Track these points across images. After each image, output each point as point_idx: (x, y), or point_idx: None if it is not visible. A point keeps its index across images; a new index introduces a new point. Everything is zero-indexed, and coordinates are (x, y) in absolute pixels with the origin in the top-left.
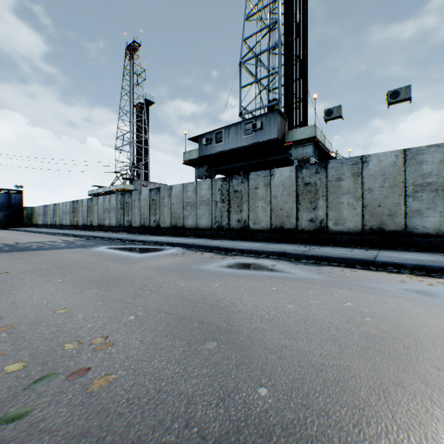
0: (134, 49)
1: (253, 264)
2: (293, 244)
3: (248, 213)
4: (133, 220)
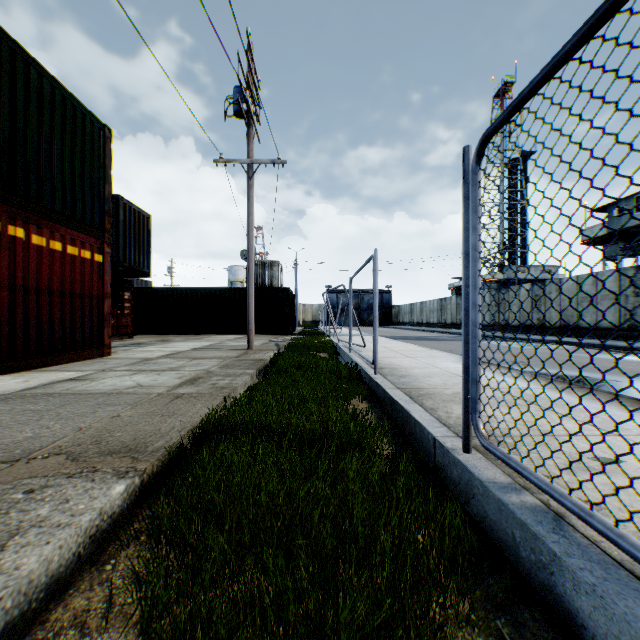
0: (504, 92)
1: None
2: None
3: None
4: (510, 319)
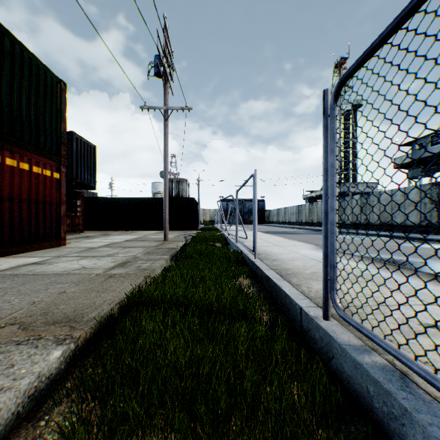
0: (341, 64)
1: (436, 246)
2: None
3: None
4: (345, 219)
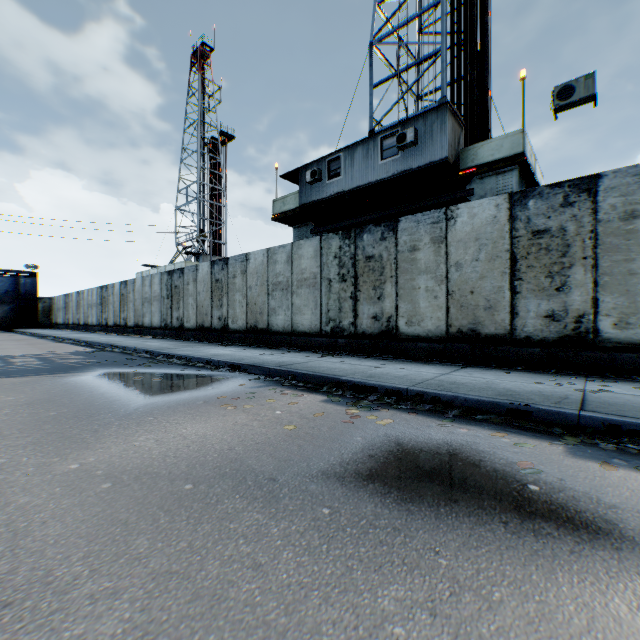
0: (203, 56)
1: (454, 460)
2: (507, 371)
3: (396, 301)
4: (186, 318)
